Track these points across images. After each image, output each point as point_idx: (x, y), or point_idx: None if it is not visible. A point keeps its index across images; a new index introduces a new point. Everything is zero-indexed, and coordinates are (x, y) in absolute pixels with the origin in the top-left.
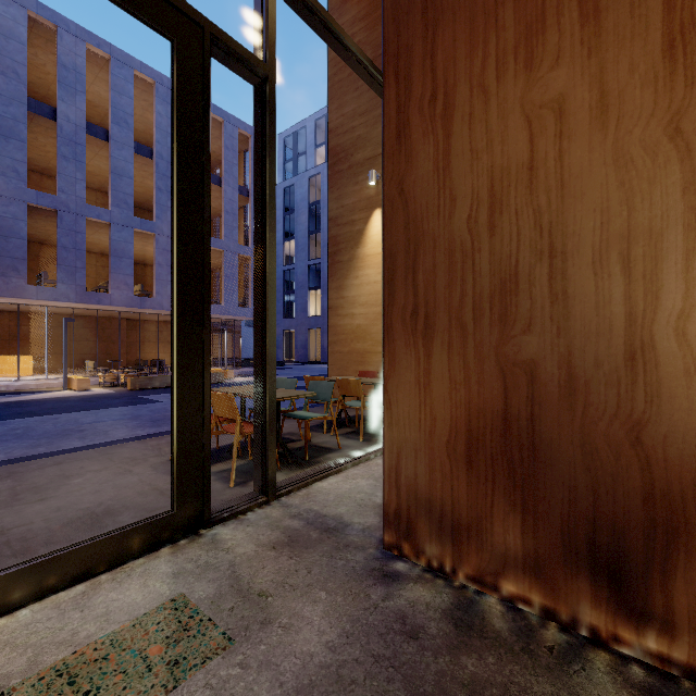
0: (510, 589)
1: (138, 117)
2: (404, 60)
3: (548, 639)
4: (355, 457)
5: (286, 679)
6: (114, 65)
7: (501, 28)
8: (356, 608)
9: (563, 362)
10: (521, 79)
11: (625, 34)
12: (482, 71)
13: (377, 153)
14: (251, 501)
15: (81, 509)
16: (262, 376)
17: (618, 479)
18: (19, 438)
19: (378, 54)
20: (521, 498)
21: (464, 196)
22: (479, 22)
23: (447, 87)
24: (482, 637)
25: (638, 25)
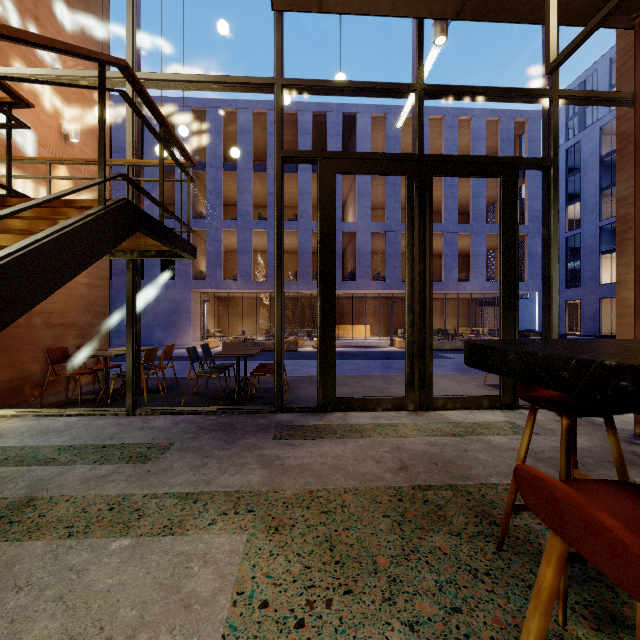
0: None
1: (429, 147)
2: None
3: None
4: None
5: None
6: None
7: None
8: (605, 443)
9: None
10: None
11: None
12: None
13: None
14: None
15: (450, 393)
16: (548, 336)
17: None
18: (388, 368)
19: None
20: None
21: None
22: None
23: None
24: None
25: None
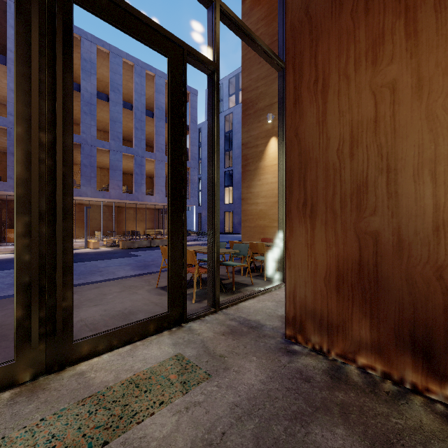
0: (363, 362)
1: (124, 86)
2: (298, 60)
3: (386, 388)
4: (262, 289)
5: (241, 394)
6: (112, 56)
7: (357, 42)
8: (273, 366)
9: (395, 232)
10: (369, 71)
11: (433, 45)
12: (345, 66)
13: (273, 102)
14: (207, 310)
15: (116, 311)
16: (212, 240)
17: (428, 298)
18: None
19: (273, 41)
20: (369, 309)
21: (335, 137)
22: (343, 38)
23: (324, 75)
24: (346, 384)
25: (441, 40)
